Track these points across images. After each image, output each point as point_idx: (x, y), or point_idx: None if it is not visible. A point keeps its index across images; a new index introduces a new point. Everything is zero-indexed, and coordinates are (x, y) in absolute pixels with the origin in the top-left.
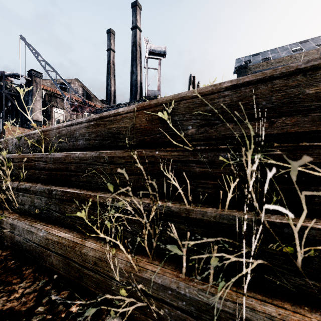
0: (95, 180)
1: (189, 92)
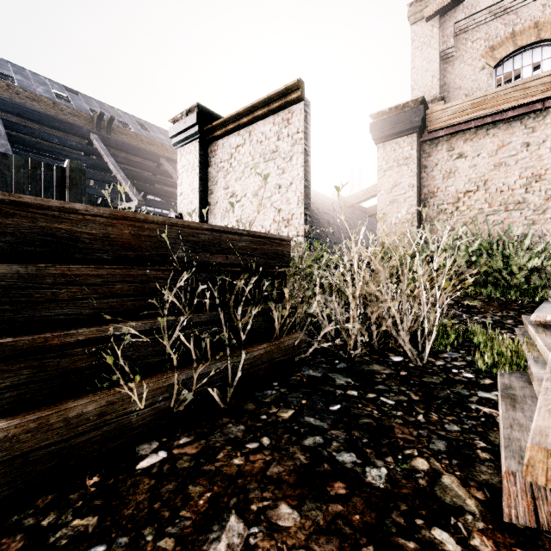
0: (28, 316)
1: (180, 221)
